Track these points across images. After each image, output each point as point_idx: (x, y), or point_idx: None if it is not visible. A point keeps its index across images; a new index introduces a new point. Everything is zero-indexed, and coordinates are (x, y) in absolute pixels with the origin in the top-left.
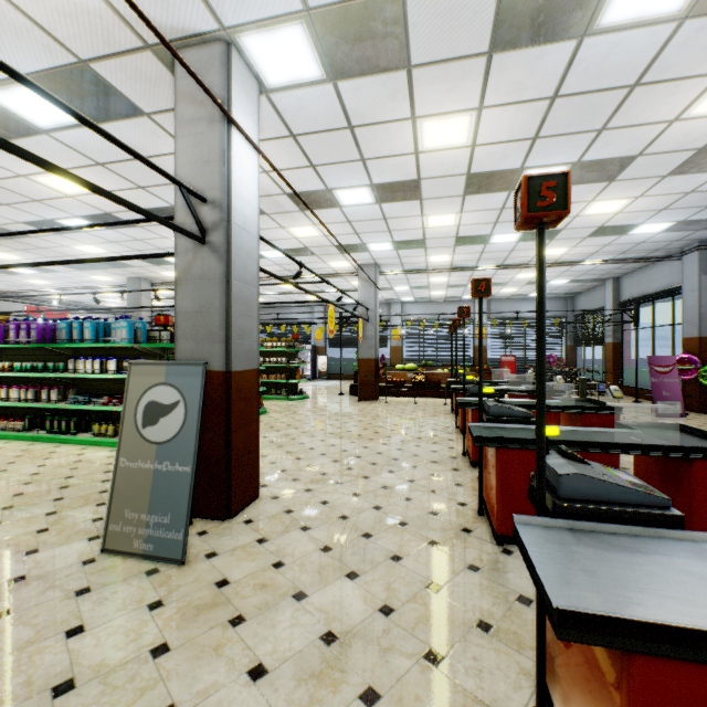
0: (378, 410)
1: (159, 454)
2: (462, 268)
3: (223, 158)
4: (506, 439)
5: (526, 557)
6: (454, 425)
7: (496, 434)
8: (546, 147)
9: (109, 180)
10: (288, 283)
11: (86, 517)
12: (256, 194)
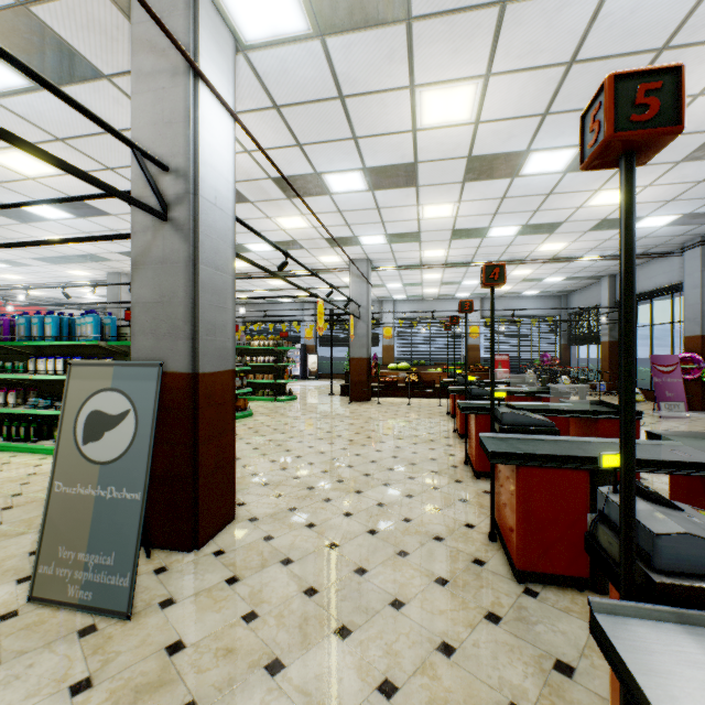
0: (370, 412)
1: (103, 477)
2: (457, 264)
3: (188, 118)
4: (529, 455)
5: (635, 693)
6: (452, 429)
7: (515, 448)
8: (556, 125)
9: (73, 159)
10: (272, 274)
11: (22, 549)
12: (231, 167)
